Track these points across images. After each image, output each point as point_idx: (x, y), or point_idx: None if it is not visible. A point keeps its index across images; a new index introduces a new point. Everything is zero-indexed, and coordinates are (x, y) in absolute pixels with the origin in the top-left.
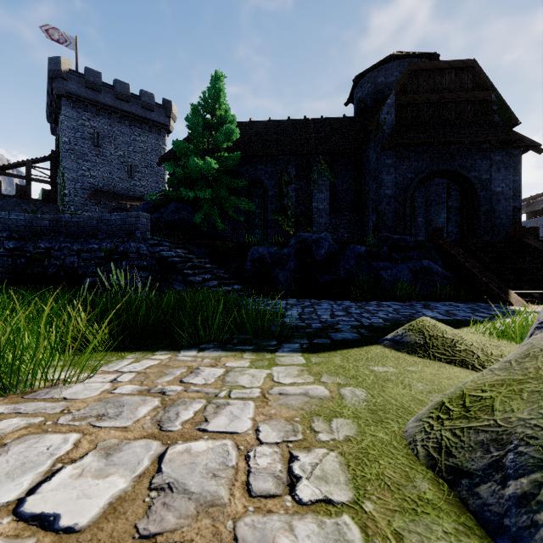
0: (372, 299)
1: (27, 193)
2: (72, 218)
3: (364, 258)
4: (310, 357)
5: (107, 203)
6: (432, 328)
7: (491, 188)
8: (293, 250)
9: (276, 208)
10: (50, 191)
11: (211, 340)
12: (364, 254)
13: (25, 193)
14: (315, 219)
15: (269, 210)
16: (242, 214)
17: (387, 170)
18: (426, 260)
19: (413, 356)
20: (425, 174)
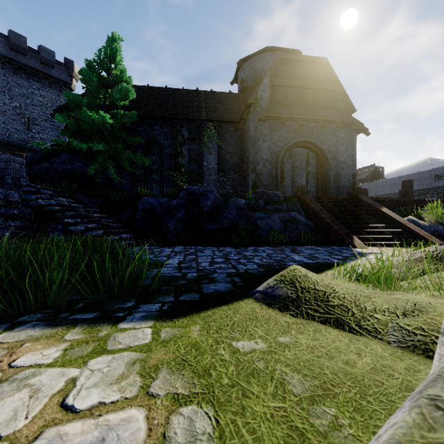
0: (250, 245)
1: None
2: None
3: (244, 209)
4: (161, 329)
5: None
6: (303, 279)
7: (337, 158)
8: (183, 201)
9: (171, 165)
10: None
11: (47, 306)
12: (244, 206)
13: None
14: (205, 176)
15: (165, 167)
16: (139, 169)
17: (263, 138)
18: (293, 212)
19: (285, 314)
20: (292, 143)
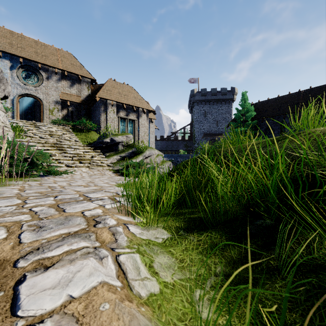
0: None
1: (184, 138)
2: None
3: None
4: None
5: (208, 138)
6: None
7: None
8: None
9: None
10: (190, 136)
11: None
12: None
13: (183, 138)
14: None
15: None
16: None
17: None
18: None
19: None
20: None
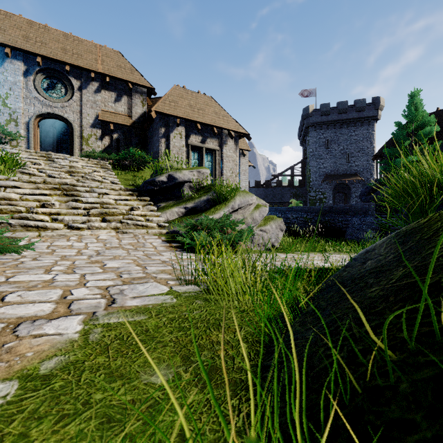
0: None
1: (292, 183)
2: (337, 206)
3: None
4: None
5: (333, 182)
6: None
7: None
8: None
9: None
10: (302, 180)
11: None
12: None
13: (291, 184)
14: None
15: None
16: None
17: None
18: None
19: None
20: None
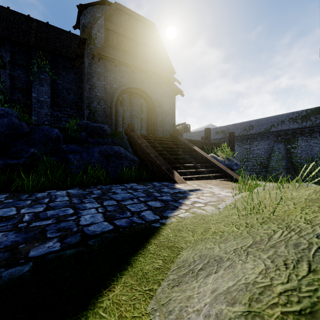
0: (52, 188)
1: None
2: None
3: (55, 140)
4: None
5: None
6: None
7: (163, 107)
8: None
9: None
10: None
11: None
12: (55, 137)
13: None
14: (35, 108)
15: None
16: None
17: (98, 77)
18: (117, 146)
19: None
20: (125, 87)
